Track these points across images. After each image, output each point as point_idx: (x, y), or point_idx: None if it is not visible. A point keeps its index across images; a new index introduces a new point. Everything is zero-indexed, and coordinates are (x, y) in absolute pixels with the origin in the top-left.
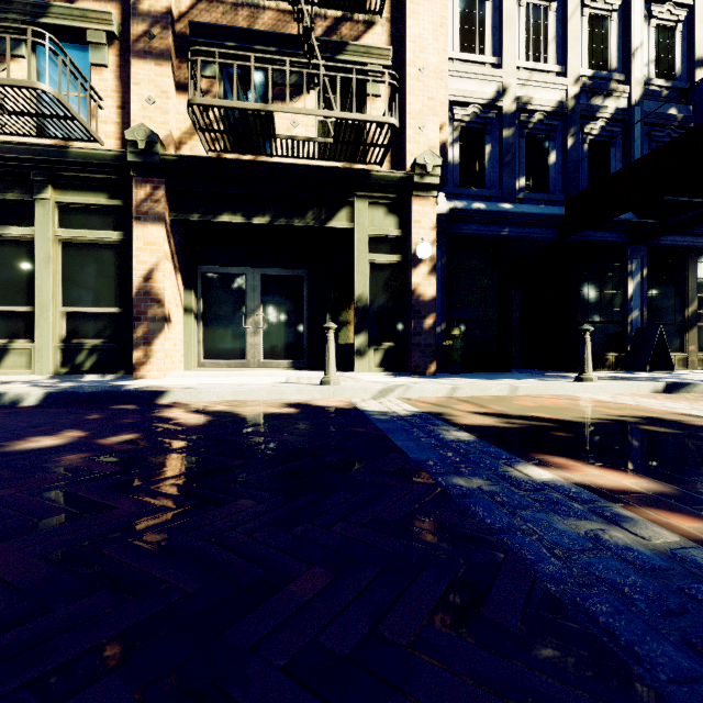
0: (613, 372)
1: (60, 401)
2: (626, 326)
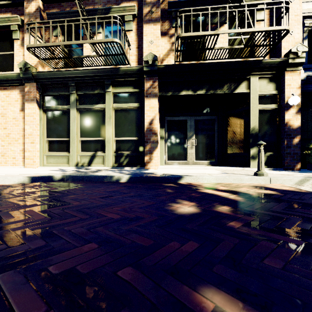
0: None
1: (135, 180)
2: None
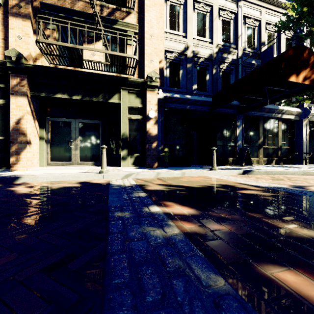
0: (230, 166)
1: None
2: (236, 147)
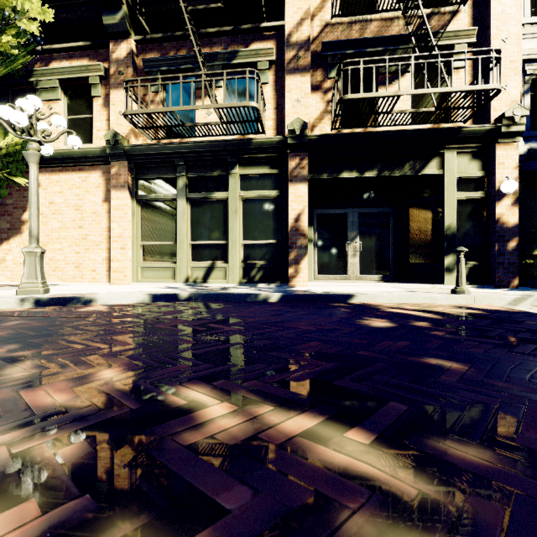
0: None
1: (290, 300)
2: None
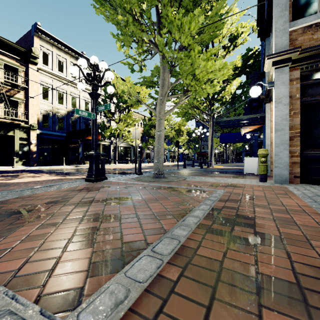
0: (75, 165)
1: None
2: (79, 156)
